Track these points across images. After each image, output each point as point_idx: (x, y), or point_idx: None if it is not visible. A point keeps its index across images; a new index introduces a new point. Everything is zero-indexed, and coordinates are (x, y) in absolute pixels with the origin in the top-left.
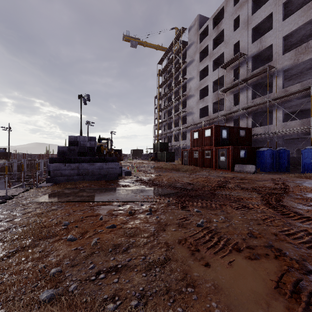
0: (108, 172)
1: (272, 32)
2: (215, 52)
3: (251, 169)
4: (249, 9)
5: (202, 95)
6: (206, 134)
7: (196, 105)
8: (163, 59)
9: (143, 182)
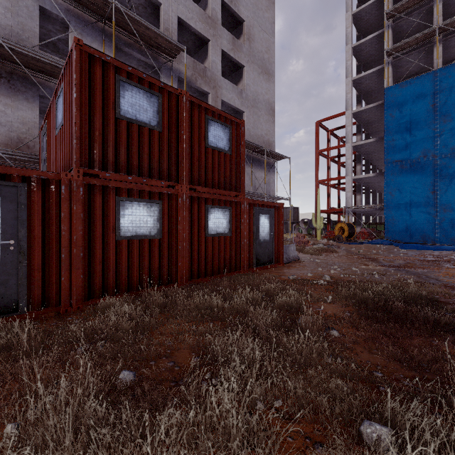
0: None
1: None
2: None
3: (294, 252)
4: None
5: None
6: (215, 140)
7: None
8: None
9: None
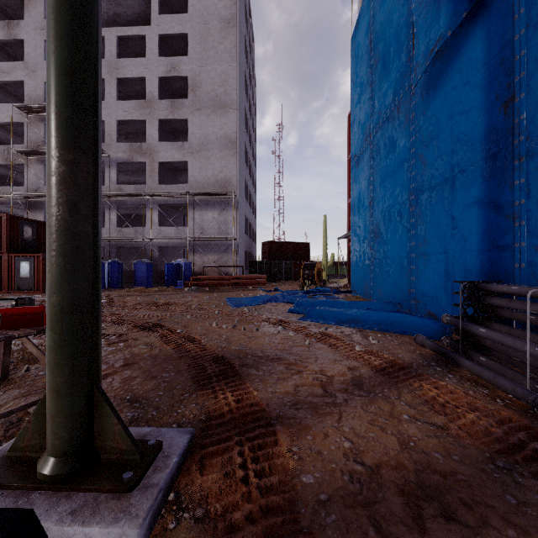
0: None
1: (105, 105)
2: (4, 70)
3: None
4: None
5: None
6: None
7: None
8: None
9: None
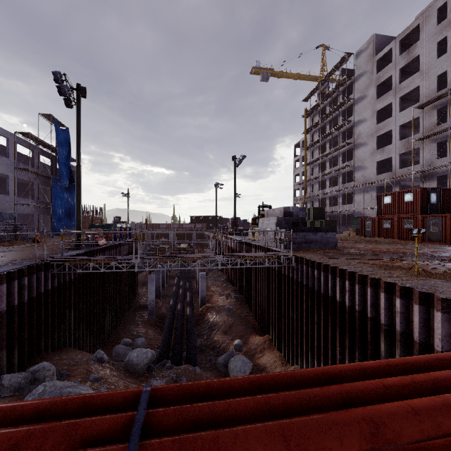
0: (327, 241)
1: None
2: (404, 86)
3: None
4: None
5: (379, 143)
6: (406, 199)
7: (370, 156)
8: (310, 95)
9: (371, 251)
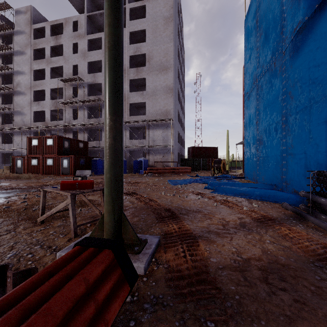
0: None
1: (102, 74)
2: (54, 61)
3: (88, 173)
4: (86, 45)
5: (37, 97)
6: (49, 143)
7: (29, 105)
8: None
9: None
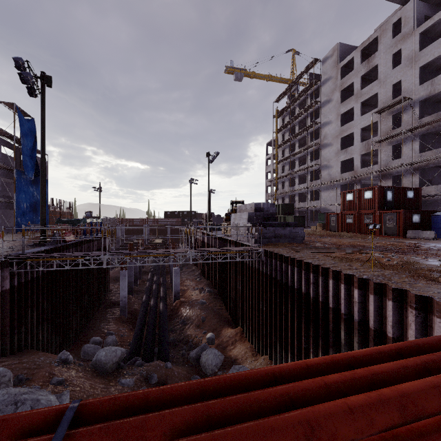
0: (295, 236)
1: None
2: (365, 93)
3: (429, 235)
4: (415, 43)
5: (343, 144)
6: (366, 196)
7: (335, 156)
8: (281, 96)
9: (335, 245)
